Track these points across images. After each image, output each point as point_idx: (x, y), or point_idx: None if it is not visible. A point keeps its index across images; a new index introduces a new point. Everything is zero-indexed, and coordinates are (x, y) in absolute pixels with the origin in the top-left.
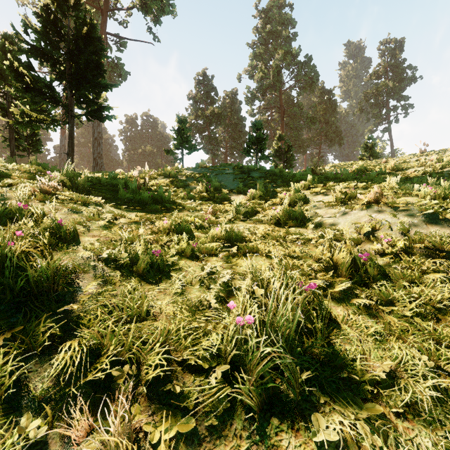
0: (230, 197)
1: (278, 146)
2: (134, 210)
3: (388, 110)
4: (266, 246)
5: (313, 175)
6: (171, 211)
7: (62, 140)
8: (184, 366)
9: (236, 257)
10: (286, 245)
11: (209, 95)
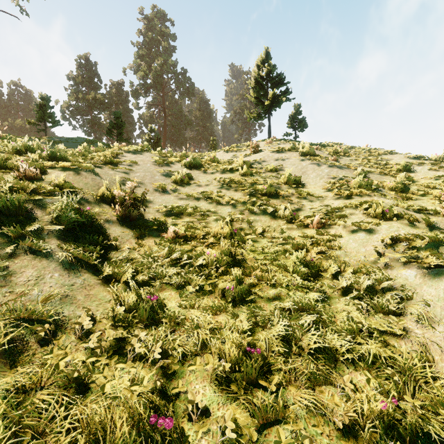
0: None
1: (150, 137)
2: None
3: (248, 125)
4: None
5: None
6: None
7: None
8: None
9: None
10: None
11: (92, 80)
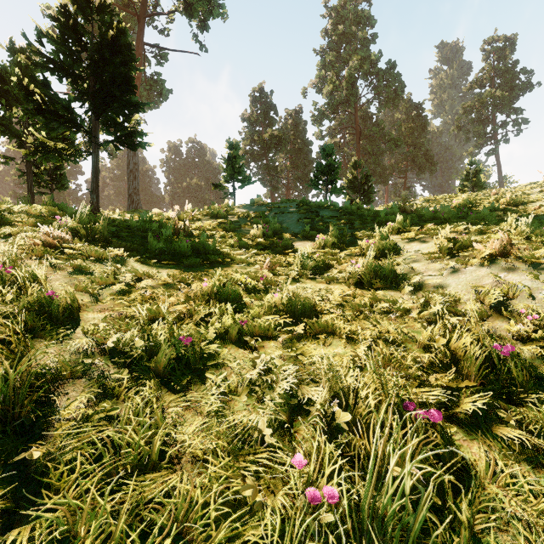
0: (294, 243)
1: (354, 176)
2: (167, 265)
3: (495, 126)
4: (346, 323)
5: (402, 213)
6: (215, 265)
7: None
8: None
9: (303, 341)
10: (375, 321)
11: (268, 115)
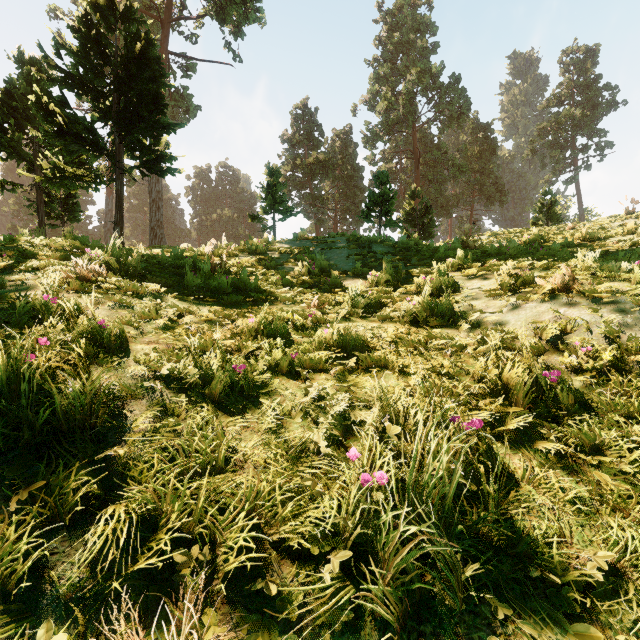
0: (344, 282)
1: (411, 207)
2: (207, 303)
3: (574, 151)
4: (399, 357)
5: (465, 249)
6: (258, 303)
7: (108, 204)
8: (282, 549)
9: (355, 374)
10: (429, 356)
11: (312, 135)
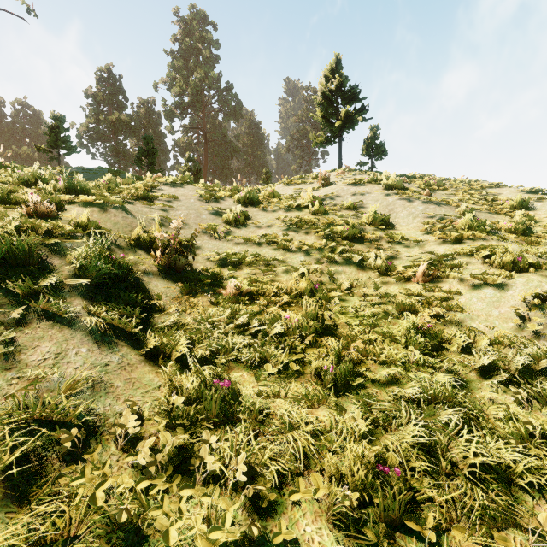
0: None
1: (188, 167)
2: None
3: (308, 153)
4: None
5: None
6: None
7: None
8: None
9: None
10: None
11: (116, 98)
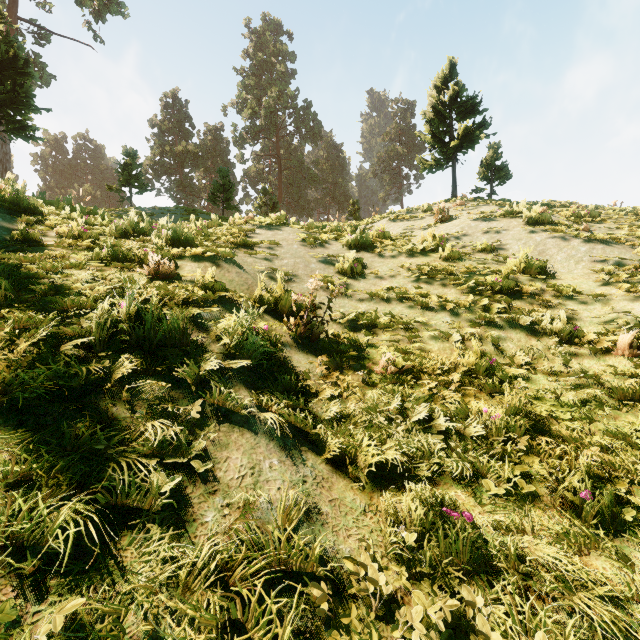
0: None
1: (263, 201)
2: None
3: (399, 178)
4: None
5: None
6: None
7: None
8: None
9: None
10: None
11: (182, 126)
